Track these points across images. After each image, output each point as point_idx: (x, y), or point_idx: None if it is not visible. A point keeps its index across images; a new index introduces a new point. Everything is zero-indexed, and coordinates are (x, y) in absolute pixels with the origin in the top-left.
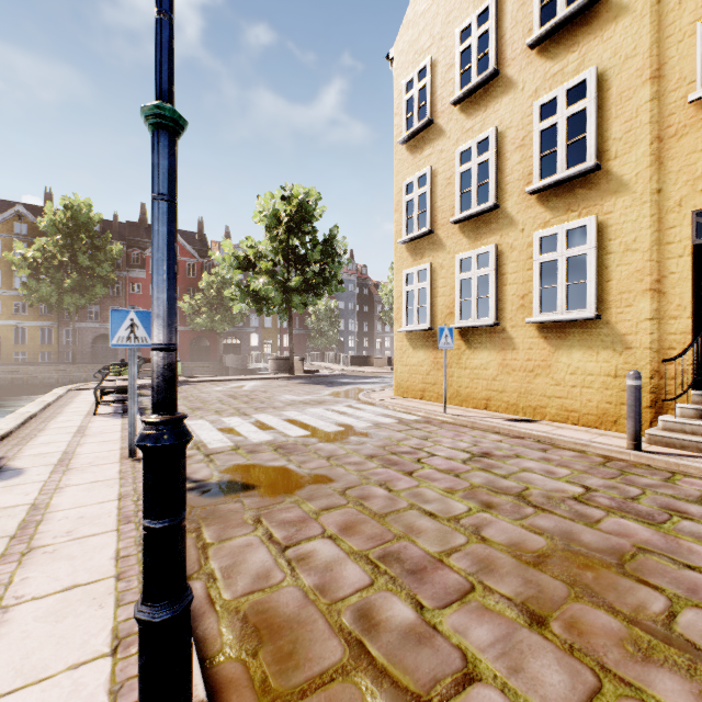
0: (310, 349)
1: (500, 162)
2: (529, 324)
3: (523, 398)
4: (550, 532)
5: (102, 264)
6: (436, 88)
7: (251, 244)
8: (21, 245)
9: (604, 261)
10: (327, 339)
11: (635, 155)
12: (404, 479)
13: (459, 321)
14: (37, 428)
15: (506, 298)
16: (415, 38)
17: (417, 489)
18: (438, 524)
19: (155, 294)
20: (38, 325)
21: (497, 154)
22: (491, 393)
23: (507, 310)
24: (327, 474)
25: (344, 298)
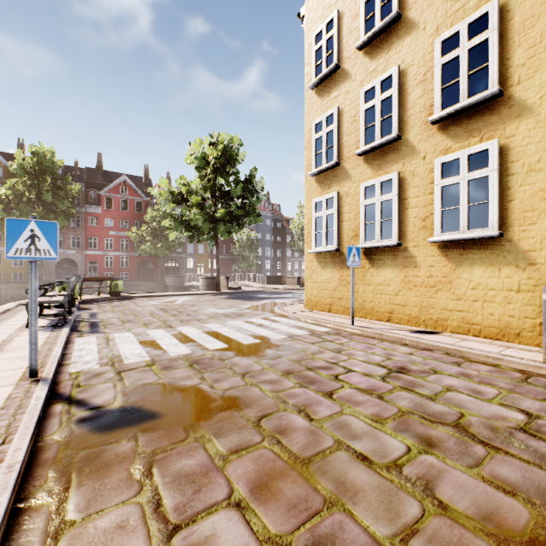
0: (235, 271)
1: (402, 98)
2: (430, 243)
3: (425, 311)
4: (523, 490)
5: (63, 201)
6: (342, 37)
7: (184, 182)
8: None
9: (507, 182)
10: (248, 263)
11: (539, 78)
12: (324, 403)
13: (363, 243)
14: None
15: (408, 221)
16: None
17: (341, 417)
18: (376, 477)
19: None
20: None
21: (399, 90)
22: (394, 306)
23: (409, 232)
24: (241, 396)
25: (262, 231)
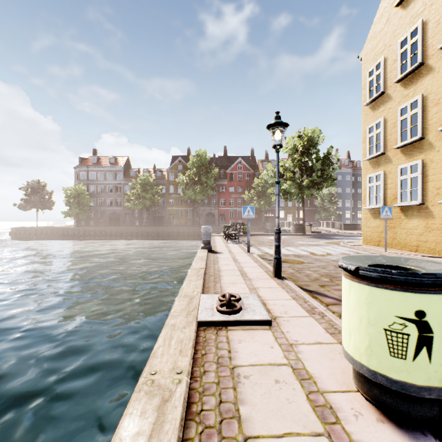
0: (317, 219)
1: (424, 113)
2: (441, 203)
3: (438, 245)
4: None
5: (210, 180)
6: (386, 73)
7: (281, 164)
8: (181, 175)
9: None
10: (328, 213)
11: None
12: None
13: (399, 203)
14: (214, 245)
15: (428, 189)
16: (374, 47)
17: None
18: None
19: (276, 209)
20: (186, 209)
21: (422, 108)
22: (419, 242)
23: (428, 196)
24: (314, 262)
25: (342, 185)
